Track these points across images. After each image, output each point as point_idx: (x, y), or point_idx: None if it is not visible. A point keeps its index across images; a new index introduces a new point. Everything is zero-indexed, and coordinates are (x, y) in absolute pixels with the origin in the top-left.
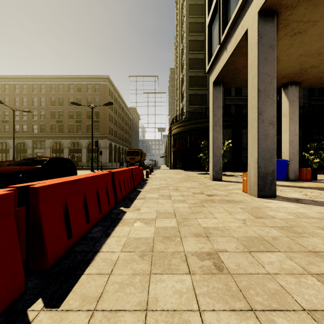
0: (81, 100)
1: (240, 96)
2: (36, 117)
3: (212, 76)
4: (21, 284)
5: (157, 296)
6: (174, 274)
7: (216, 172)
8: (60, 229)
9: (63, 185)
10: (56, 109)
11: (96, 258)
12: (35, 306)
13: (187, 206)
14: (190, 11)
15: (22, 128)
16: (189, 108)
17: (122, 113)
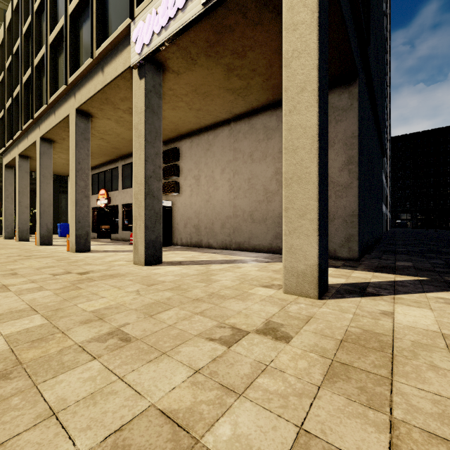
0: None
1: None
2: None
3: (4, 160)
4: None
5: None
6: None
7: (8, 233)
8: None
9: None
10: None
11: None
12: None
13: None
14: None
15: None
16: None
17: None
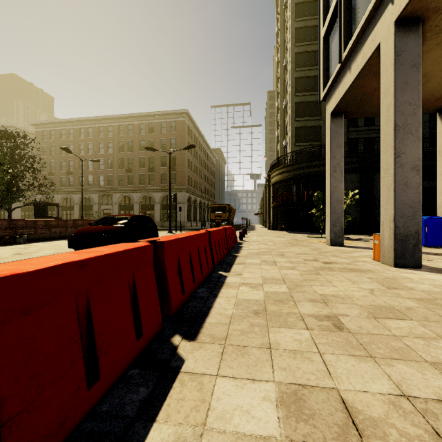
0: (154, 144)
1: (372, 126)
2: (102, 166)
3: (329, 105)
4: (160, 322)
5: (278, 341)
6: (292, 328)
7: (335, 235)
8: (177, 283)
9: (177, 242)
10: (125, 156)
11: (212, 312)
12: (175, 338)
13: (298, 273)
14: (297, 12)
15: (87, 180)
16: (296, 146)
17: (204, 157)
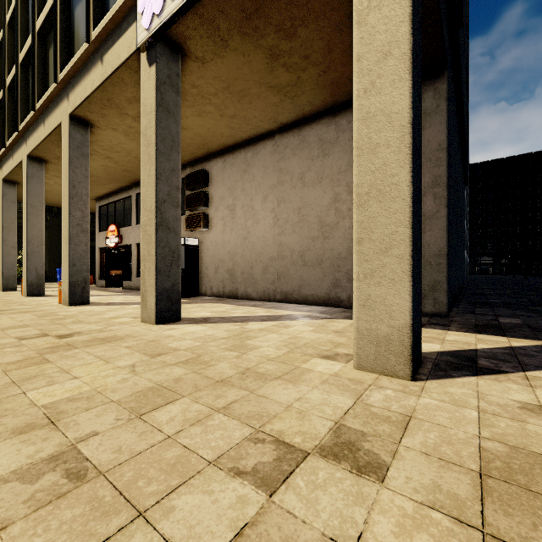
0: None
1: None
2: None
3: None
4: None
5: None
6: None
7: None
8: None
9: None
10: None
11: None
12: None
13: None
14: None
15: None
16: None
17: None
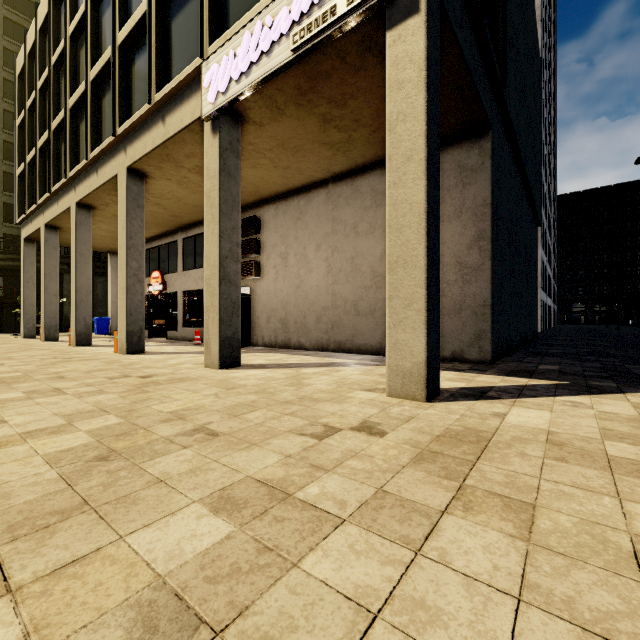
0: None
1: None
2: None
3: (23, 232)
4: None
5: None
6: None
7: (29, 330)
8: None
9: None
10: None
11: None
12: None
13: None
14: (7, 59)
15: None
16: (5, 226)
17: None
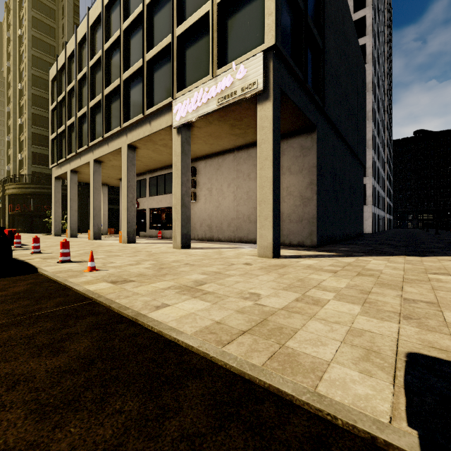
0: None
1: None
2: None
3: (54, 173)
4: None
5: None
6: None
7: (57, 231)
8: None
9: None
10: None
11: None
12: None
13: None
14: (34, 62)
15: None
16: (33, 166)
17: None
